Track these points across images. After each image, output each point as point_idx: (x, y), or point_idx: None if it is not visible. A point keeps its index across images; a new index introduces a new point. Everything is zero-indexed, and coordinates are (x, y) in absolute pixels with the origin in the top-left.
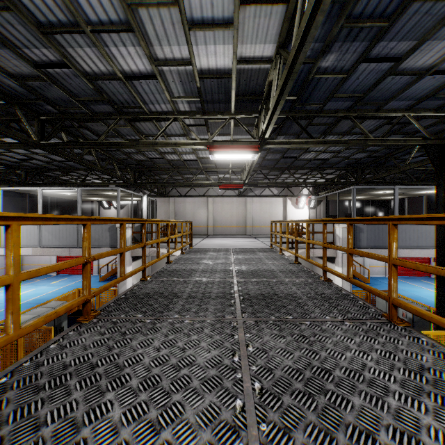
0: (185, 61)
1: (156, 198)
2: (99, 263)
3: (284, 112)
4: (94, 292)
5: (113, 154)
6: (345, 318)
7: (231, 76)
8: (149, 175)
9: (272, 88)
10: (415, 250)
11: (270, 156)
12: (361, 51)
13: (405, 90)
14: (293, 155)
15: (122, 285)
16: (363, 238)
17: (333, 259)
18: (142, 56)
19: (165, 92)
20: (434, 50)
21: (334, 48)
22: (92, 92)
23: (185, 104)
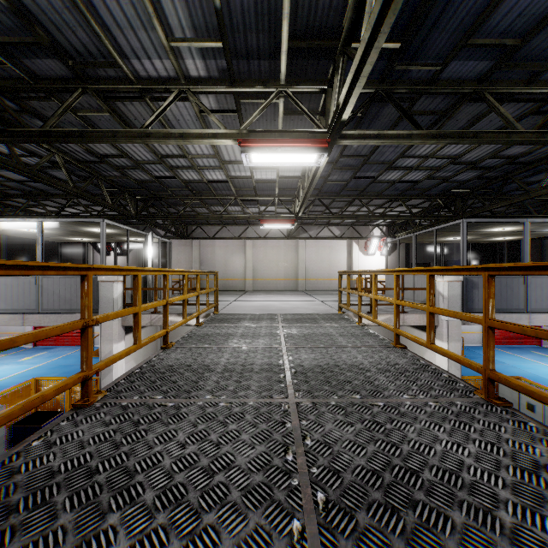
0: None
1: (173, 240)
2: (93, 331)
3: (370, 84)
4: None
5: (98, 169)
6: None
7: None
8: (160, 206)
9: None
10: None
11: (336, 175)
12: None
13: None
14: (370, 174)
15: (107, 372)
16: (477, 298)
17: None
18: None
19: (155, 24)
20: None
21: None
22: (13, 21)
23: (197, 60)
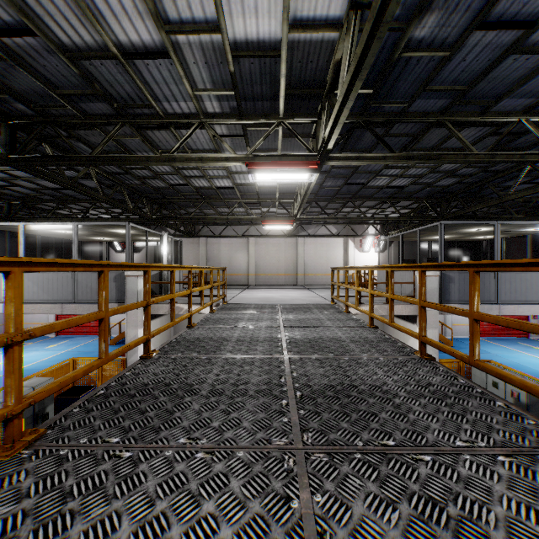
0: (211, 26)
1: (182, 238)
2: (109, 322)
3: (352, 116)
4: (32, 396)
5: (122, 179)
6: (491, 443)
7: (279, 53)
8: (172, 208)
9: (342, 68)
10: (522, 306)
11: (330, 182)
12: (478, 10)
13: (529, 80)
14: (360, 181)
15: (132, 353)
16: (453, 291)
17: (413, 318)
18: (145, 16)
19: (184, 81)
20: None
21: (437, 3)
22: (79, 80)
23: (214, 102)
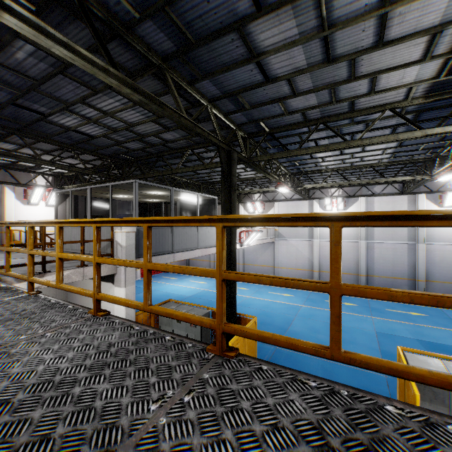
0: None
1: None
2: None
3: None
4: None
5: None
6: None
7: None
8: None
9: None
10: (185, 253)
11: None
12: None
13: (229, 70)
14: (39, 108)
15: None
16: None
17: (108, 277)
18: None
19: None
20: (281, 29)
21: None
22: None
23: None
